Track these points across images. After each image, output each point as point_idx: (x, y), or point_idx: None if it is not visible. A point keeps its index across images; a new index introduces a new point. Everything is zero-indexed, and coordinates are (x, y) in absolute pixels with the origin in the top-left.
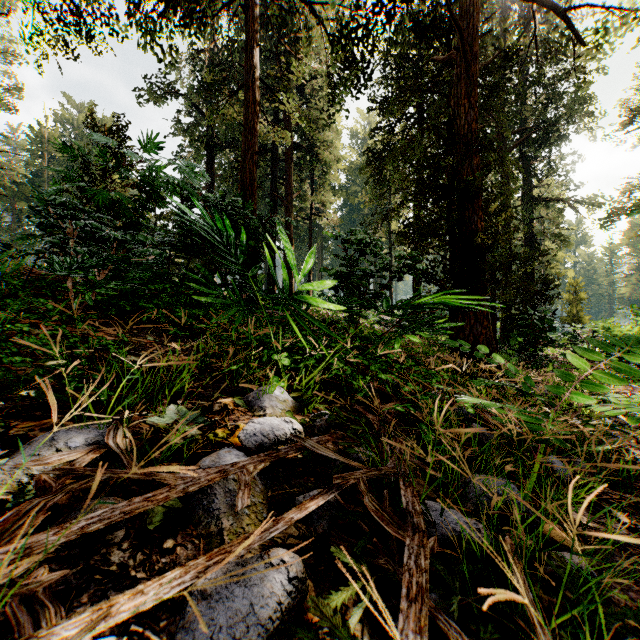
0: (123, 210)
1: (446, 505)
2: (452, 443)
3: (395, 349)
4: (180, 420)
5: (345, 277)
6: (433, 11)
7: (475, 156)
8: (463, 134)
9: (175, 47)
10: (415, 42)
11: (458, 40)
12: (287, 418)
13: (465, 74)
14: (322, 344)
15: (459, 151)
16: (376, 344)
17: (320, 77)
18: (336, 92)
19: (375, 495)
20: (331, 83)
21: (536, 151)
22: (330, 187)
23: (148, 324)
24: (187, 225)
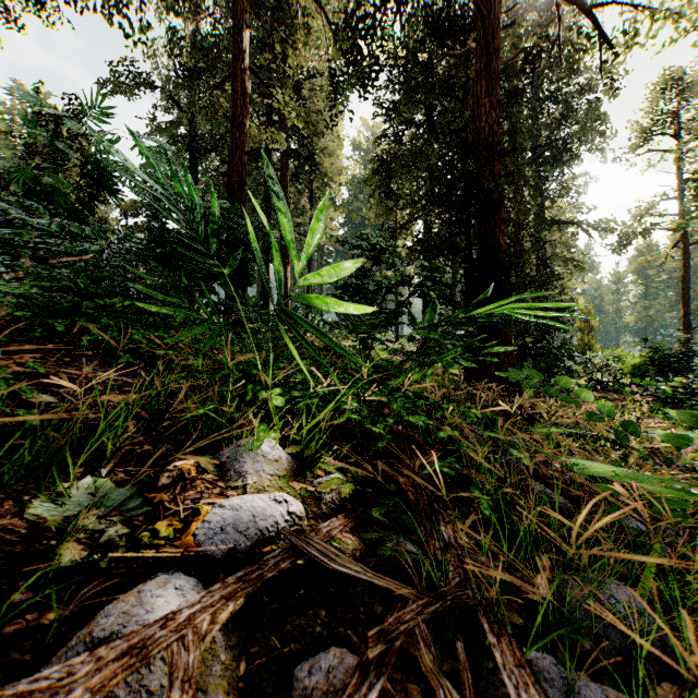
0: (57, 197)
1: (578, 677)
2: (559, 541)
3: (426, 382)
4: (94, 507)
5: (356, 290)
6: (447, 4)
7: (497, 162)
8: (484, 137)
9: (147, 22)
10: (427, 37)
11: (478, 31)
12: (279, 495)
13: (486, 69)
14: (334, 376)
15: (479, 156)
16: (404, 375)
17: (320, 76)
18: (338, 91)
19: (432, 637)
20: (333, 80)
21: (549, 170)
22: (331, 202)
23: (92, 350)
24: (156, 229)
